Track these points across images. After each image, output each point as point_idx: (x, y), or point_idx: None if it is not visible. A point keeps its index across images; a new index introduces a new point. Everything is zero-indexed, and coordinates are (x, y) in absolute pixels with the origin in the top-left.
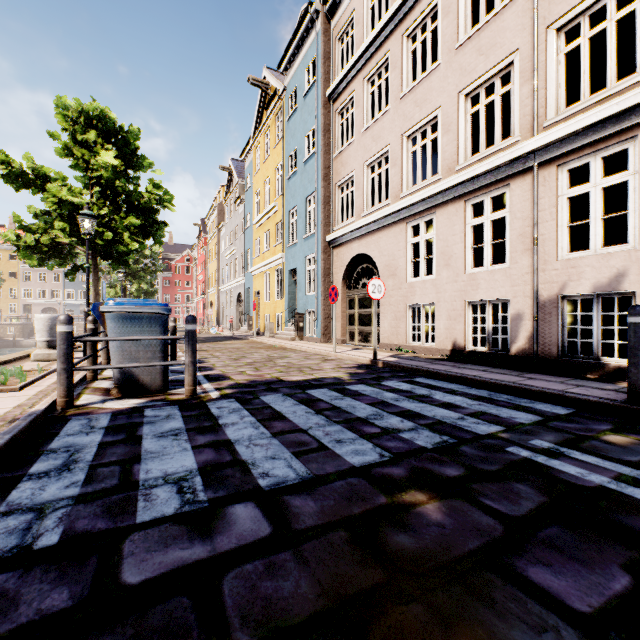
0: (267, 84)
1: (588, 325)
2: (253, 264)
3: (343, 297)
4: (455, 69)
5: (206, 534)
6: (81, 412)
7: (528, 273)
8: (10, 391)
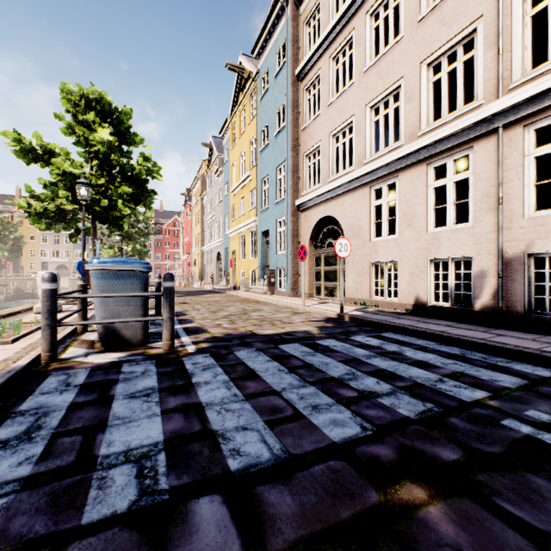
0: (242, 69)
1: (541, 281)
2: (230, 227)
3: (310, 255)
4: (417, 41)
5: (160, 549)
6: (62, 366)
7: (492, 231)
8: (3, 344)
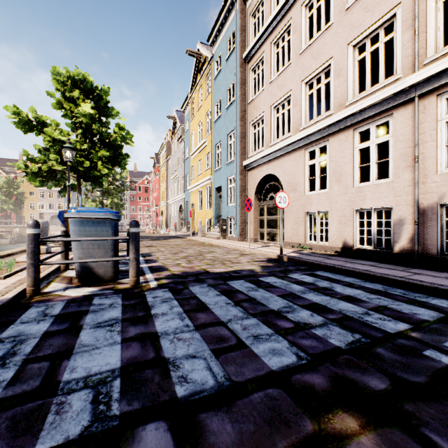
0: (200, 54)
1: None
2: (190, 184)
3: (255, 207)
4: (345, 26)
5: None
6: (43, 299)
7: (409, 185)
8: None
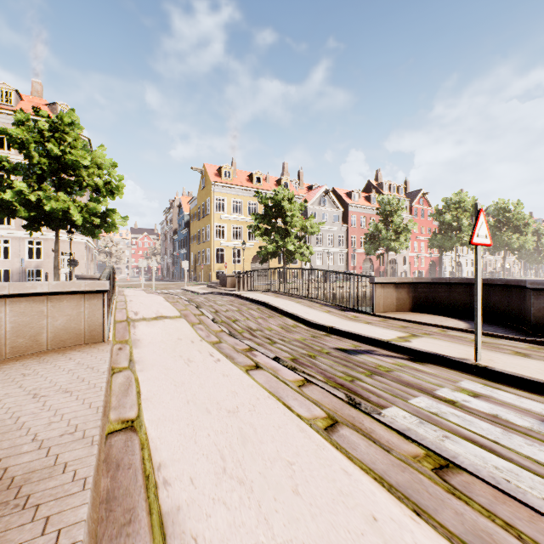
0: None
1: None
2: None
3: None
4: None
5: None
6: None
7: (18, 262)
8: None
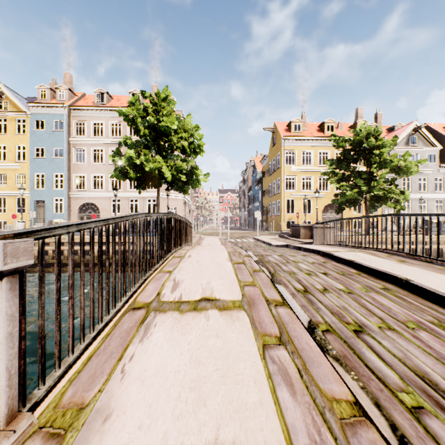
0: (3, 93)
1: None
2: None
3: (78, 215)
4: None
5: None
6: None
7: None
8: None
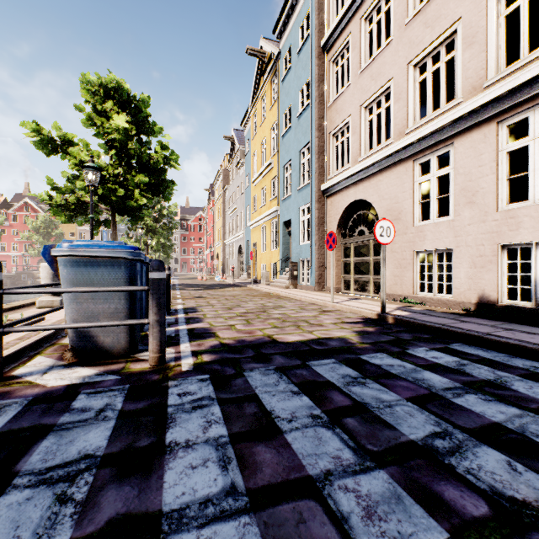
0: (263, 53)
1: None
2: (251, 219)
3: (338, 245)
4: None
5: None
6: None
7: None
8: None
